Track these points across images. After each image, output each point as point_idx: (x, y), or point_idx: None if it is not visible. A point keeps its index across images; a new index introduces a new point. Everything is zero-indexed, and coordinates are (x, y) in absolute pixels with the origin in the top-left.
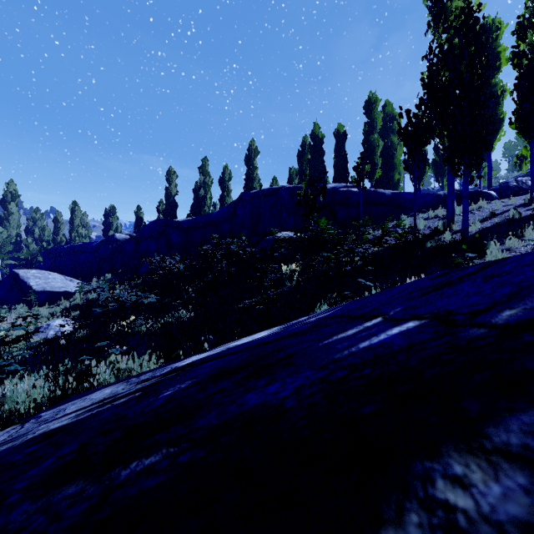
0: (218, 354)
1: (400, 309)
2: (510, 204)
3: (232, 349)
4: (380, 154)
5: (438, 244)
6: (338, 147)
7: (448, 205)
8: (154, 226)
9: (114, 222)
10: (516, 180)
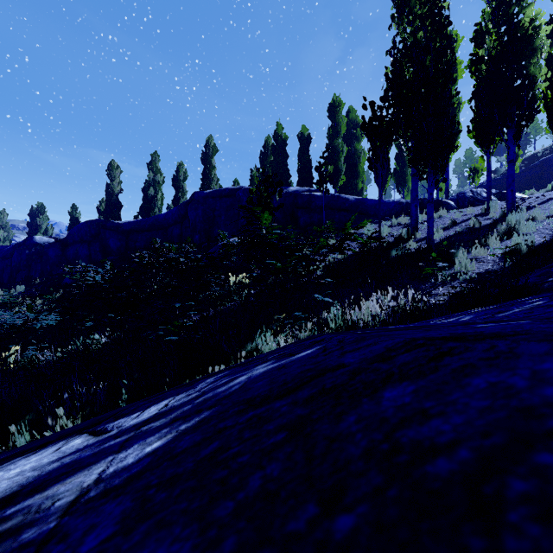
0: None
1: None
2: (468, 214)
3: None
4: (344, 161)
5: (404, 253)
6: (302, 150)
7: (412, 212)
8: (86, 228)
9: (43, 223)
10: (471, 191)
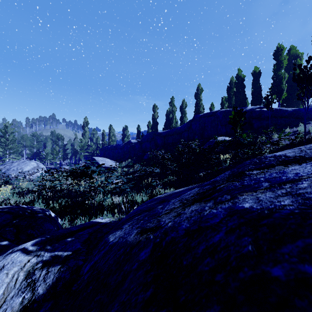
0: None
1: None
2: None
3: None
4: (286, 82)
5: None
6: (254, 81)
7: None
8: (149, 135)
9: (127, 133)
10: None
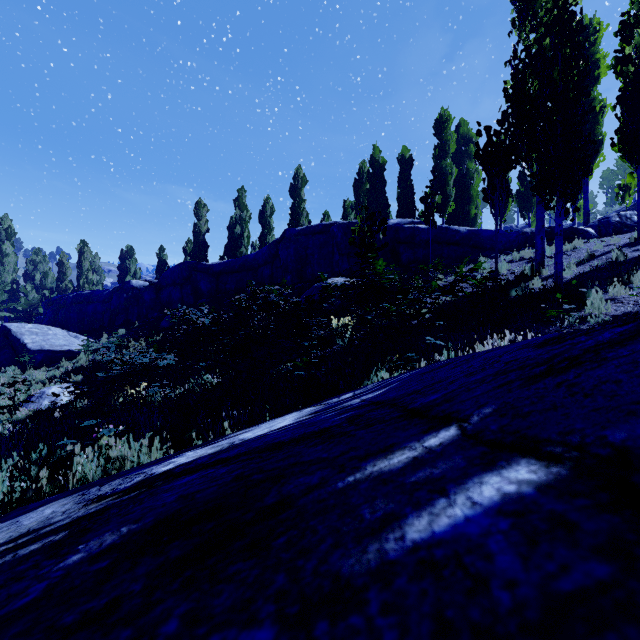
0: (210, 457)
1: (492, 410)
2: (612, 244)
3: (231, 450)
4: (453, 184)
5: (525, 293)
6: (402, 175)
7: (537, 245)
8: (179, 271)
9: (132, 266)
10: (618, 215)
